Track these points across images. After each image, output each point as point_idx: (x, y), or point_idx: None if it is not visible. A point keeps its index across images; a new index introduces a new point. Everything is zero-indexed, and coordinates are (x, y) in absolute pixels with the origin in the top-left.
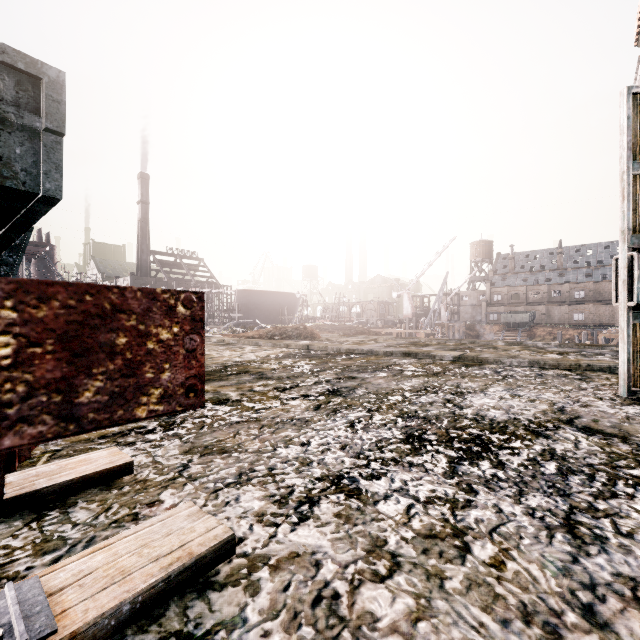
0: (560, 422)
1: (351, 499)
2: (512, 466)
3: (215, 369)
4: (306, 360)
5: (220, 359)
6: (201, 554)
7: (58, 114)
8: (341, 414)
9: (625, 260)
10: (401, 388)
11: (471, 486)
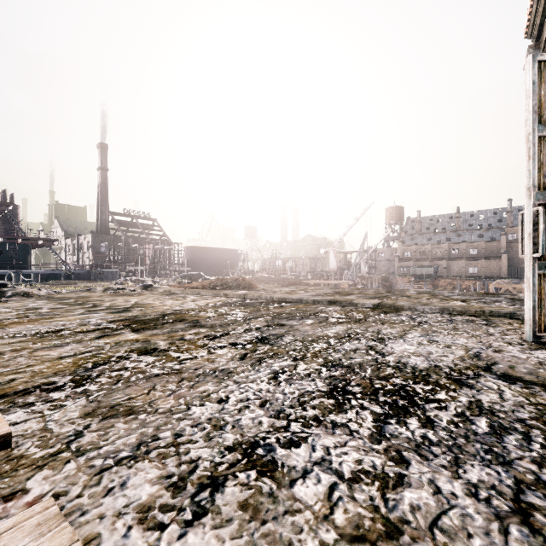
0: (479, 369)
1: (263, 478)
2: (442, 424)
3: (153, 317)
4: (241, 308)
5: (161, 308)
6: None
7: None
8: (266, 364)
9: (531, 215)
10: (326, 335)
11: (401, 453)
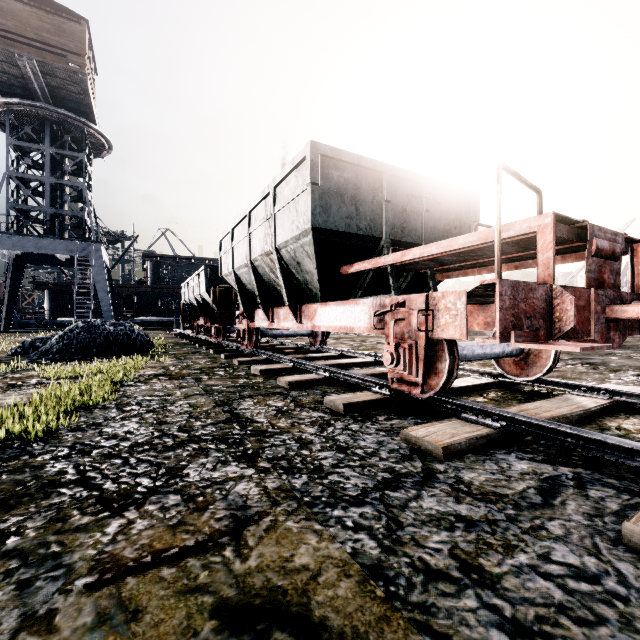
0: None
1: None
2: None
3: None
4: None
5: None
6: None
7: (477, 213)
8: (620, 372)
9: None
10: None
11: None
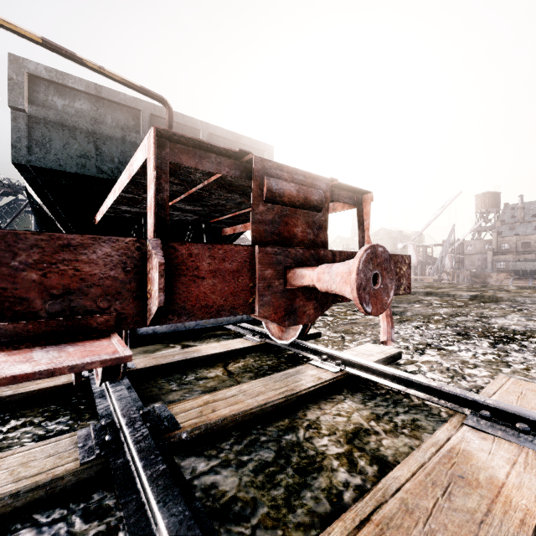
0: None
1: (441, 350)
2: (531, 347)
3: None
4: None
5: None
6: (393, 354)
7: None
8: (406, 323)
9: None
10: (437, 313)
11: (506, 351)
